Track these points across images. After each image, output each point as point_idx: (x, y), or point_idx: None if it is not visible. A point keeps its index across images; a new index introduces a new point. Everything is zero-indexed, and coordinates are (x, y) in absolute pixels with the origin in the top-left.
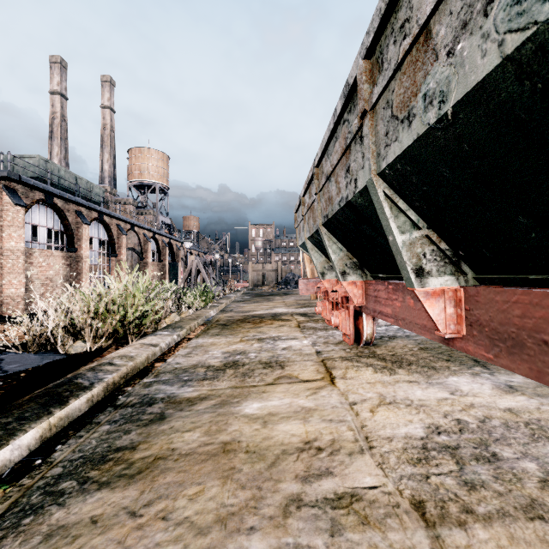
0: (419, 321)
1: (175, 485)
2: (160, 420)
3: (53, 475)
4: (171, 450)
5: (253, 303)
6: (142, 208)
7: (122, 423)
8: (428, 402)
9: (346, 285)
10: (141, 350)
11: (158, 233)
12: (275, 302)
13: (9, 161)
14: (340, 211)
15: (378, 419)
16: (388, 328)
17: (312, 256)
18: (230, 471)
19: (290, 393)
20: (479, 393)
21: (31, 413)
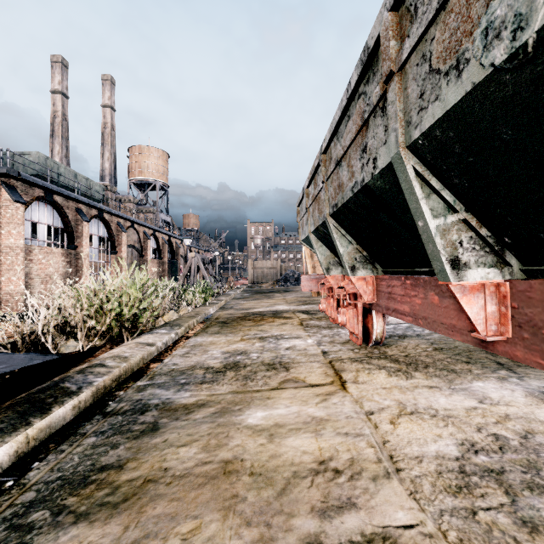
0: (446, 320)
1: (166, 518)
2: (153, 432)
3: (24, 502)
4: (163, 471)
5: (253, 300)
6: (142, 206)
7: (110, 434)
8: (455, 412)
9: (356, 280)
10: (136, 350)
11: (158, 231)
12: (276, 299)
13: (9, 158)
14: (352, 198)
15: (401, 432)
16: (396, 327)
17: (317, 250)
18: (232, 500)
19: (297, 399)
20: (511, 401)
21: (7, 423)
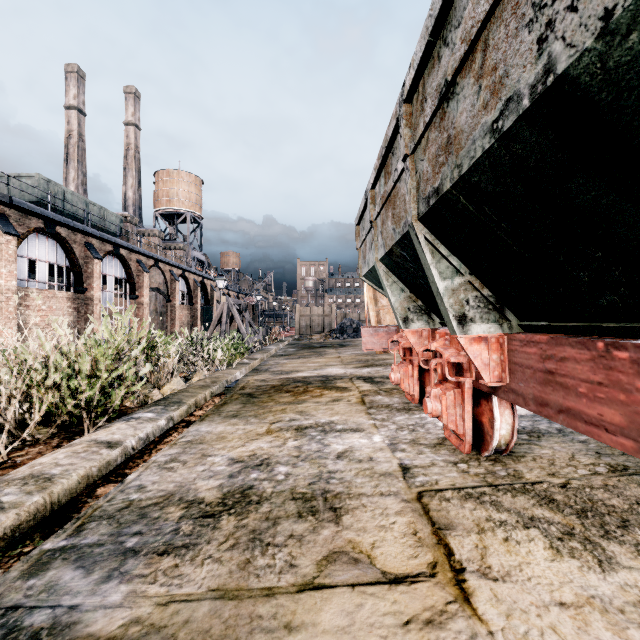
0: None
1: None
2: None
3: None
4: None
5: (298, 358)
6: (171, 242)
7: None
8: None
9: (468, 342)
10: (79, 458)
11: (188, 271)
12: (328, 357)
13: None
14: (491, 152)
15: None
16: None
17: (388, 289)
18: None
19: None
20: None
21: None
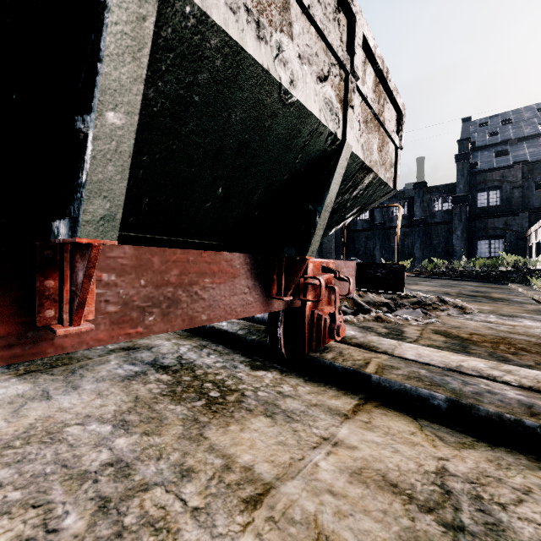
0: None
1: None
2: None
3: None
4: None
5: None
6: None
7: None
8: None
9: None
10: None
11: None
12: None
13: None
14: None
15: None
16: None
17: None
18: None
19: None
20: None
21: None
